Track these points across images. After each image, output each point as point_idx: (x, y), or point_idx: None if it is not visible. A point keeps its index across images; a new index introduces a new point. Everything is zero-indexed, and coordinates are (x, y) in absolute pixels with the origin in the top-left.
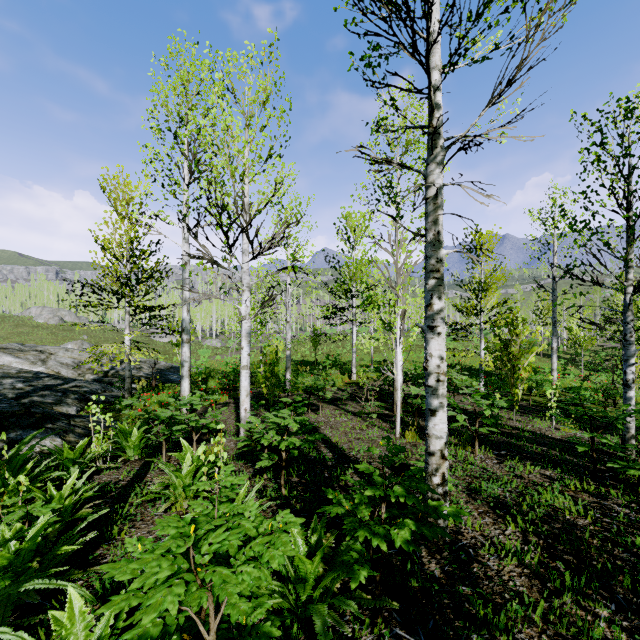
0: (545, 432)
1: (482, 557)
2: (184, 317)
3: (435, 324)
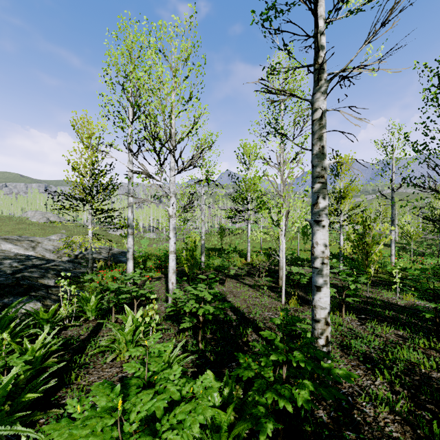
0: (392, 300)
1: (361, 405)
2: (129, 216)
3: (320, 219)
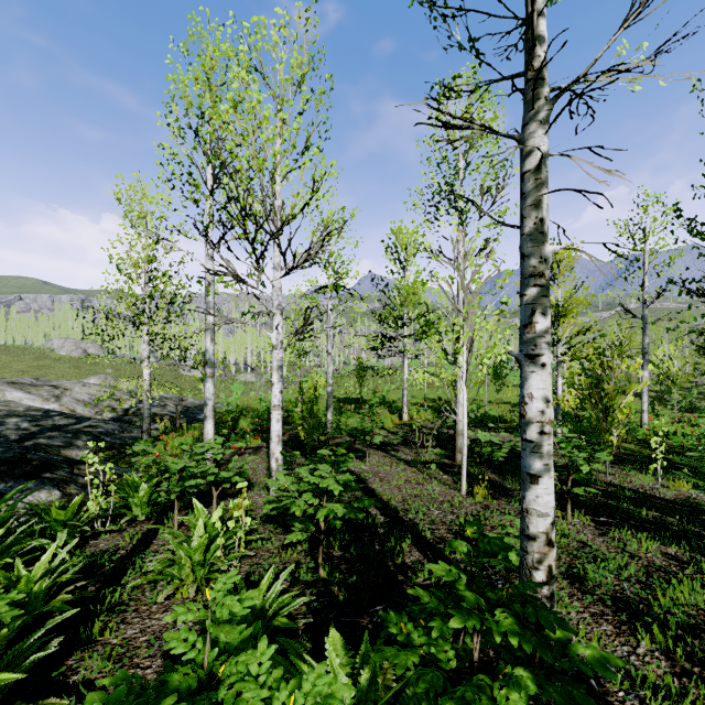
0: (650, 490)
1: (617, 701)
2: (207, 347)
3: (537, 352)
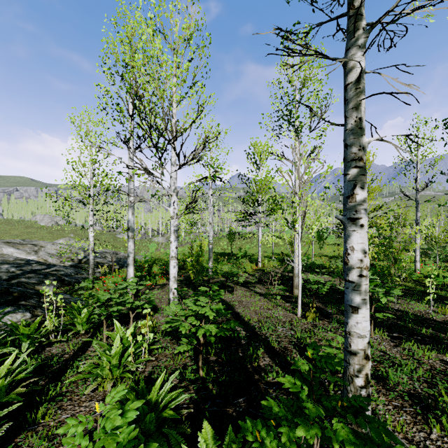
0: (425, 314)
1: None
2: (129, 218)
3: (357, 216)
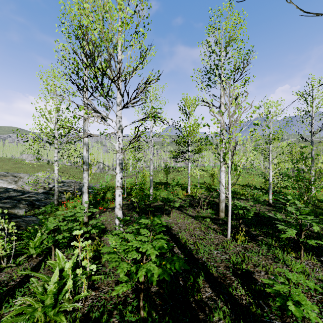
0: None
1: None
2: (84, 154)
3: None
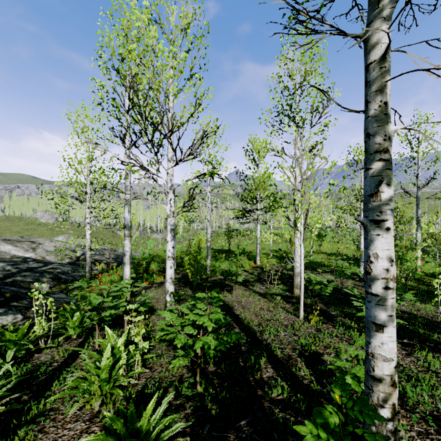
0: (433, 317)
1: None
2: (126, 216)
3: (382, 217)
